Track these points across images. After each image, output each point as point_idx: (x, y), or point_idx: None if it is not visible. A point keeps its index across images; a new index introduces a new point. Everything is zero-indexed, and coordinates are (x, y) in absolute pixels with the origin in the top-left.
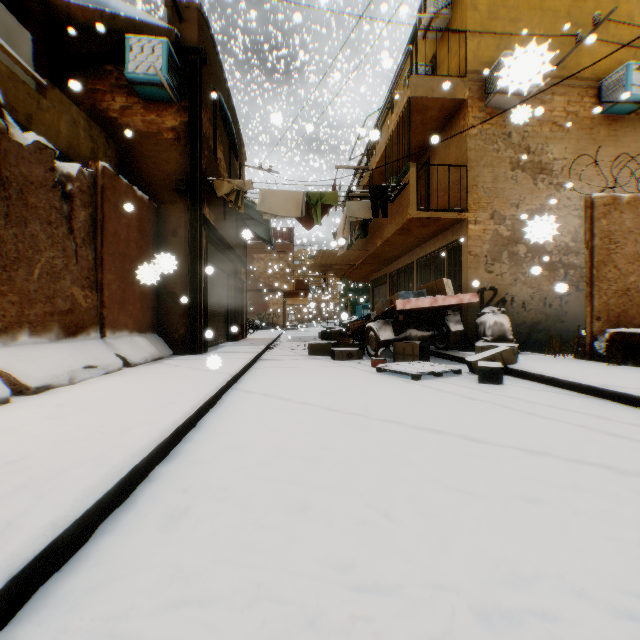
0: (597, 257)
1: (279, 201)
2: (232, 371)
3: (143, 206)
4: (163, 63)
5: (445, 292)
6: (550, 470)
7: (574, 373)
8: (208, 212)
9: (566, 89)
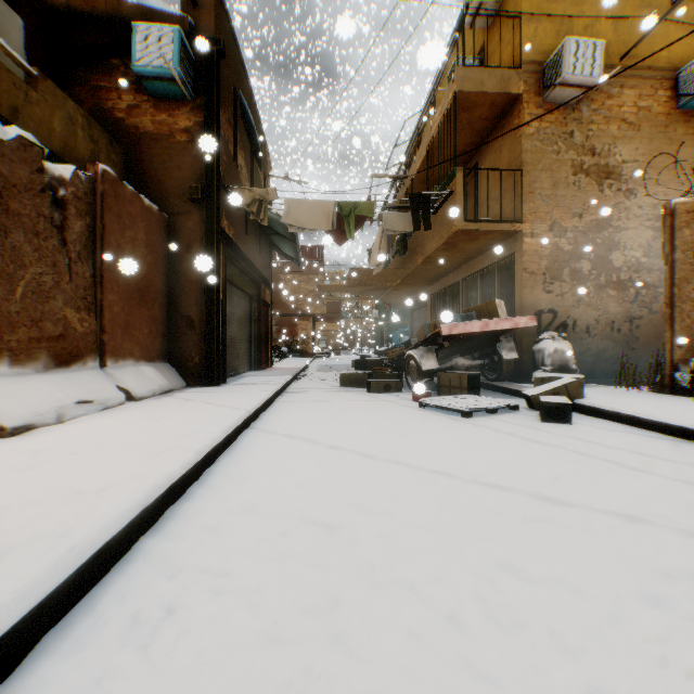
0: (678, 273)
1: (307, 212)
2: (251, 407)
3: (152, 217)
4: (174, 54)
5: (497, 315)
6: (663, 548)
7: (657, 410)
8: (227, 225)
9: (637, 81)
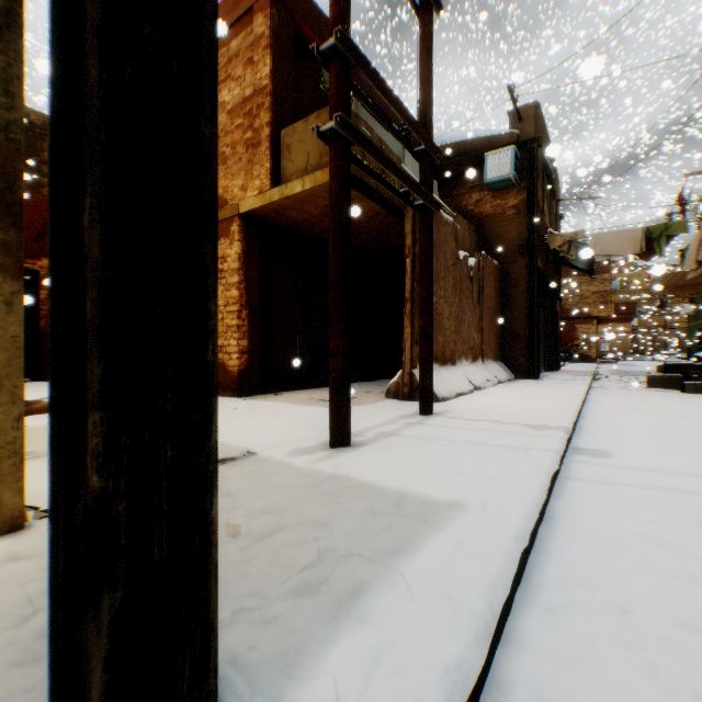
0: None
1: (612, 242)
2: (583, 390)
3: (496, 271)
4: (511, 164)
5: None
6: None
7: None
8: (539, 262)
9: None
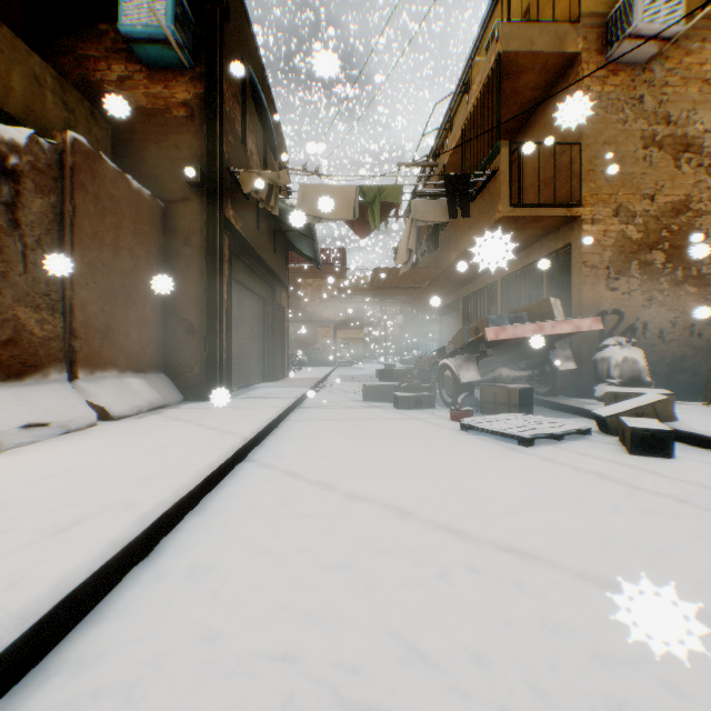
0: None
1: None
2: (249, 431)
3: (142, 203)
4: (168, 10)
5: (553, 316)
6: None
7: None
8: (233, 216)
9: None
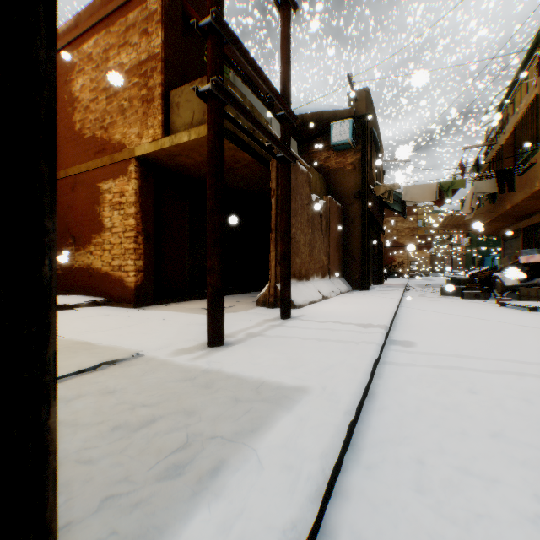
0: None
1: (418, 192)
2: (398, 297)
3: (339, 210)
4: (349, 132)
5: None
6: None
7: None
8: (369, 205)
9: None
